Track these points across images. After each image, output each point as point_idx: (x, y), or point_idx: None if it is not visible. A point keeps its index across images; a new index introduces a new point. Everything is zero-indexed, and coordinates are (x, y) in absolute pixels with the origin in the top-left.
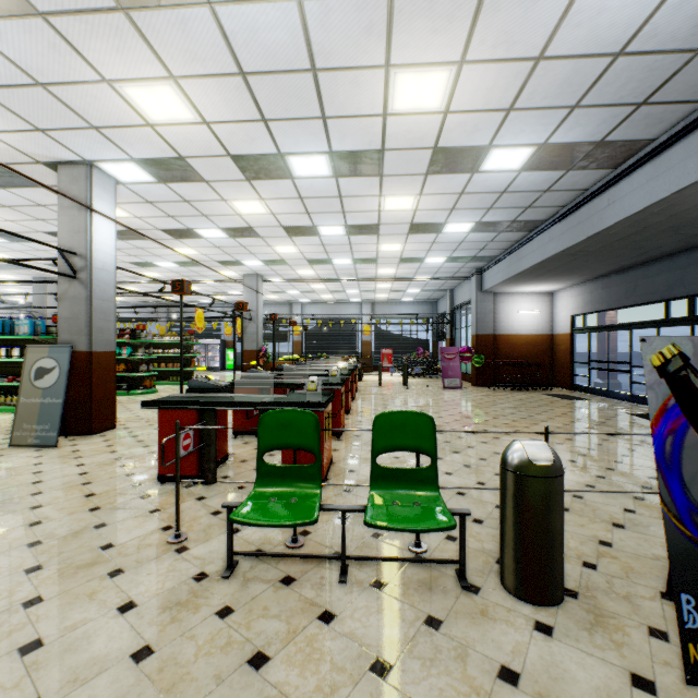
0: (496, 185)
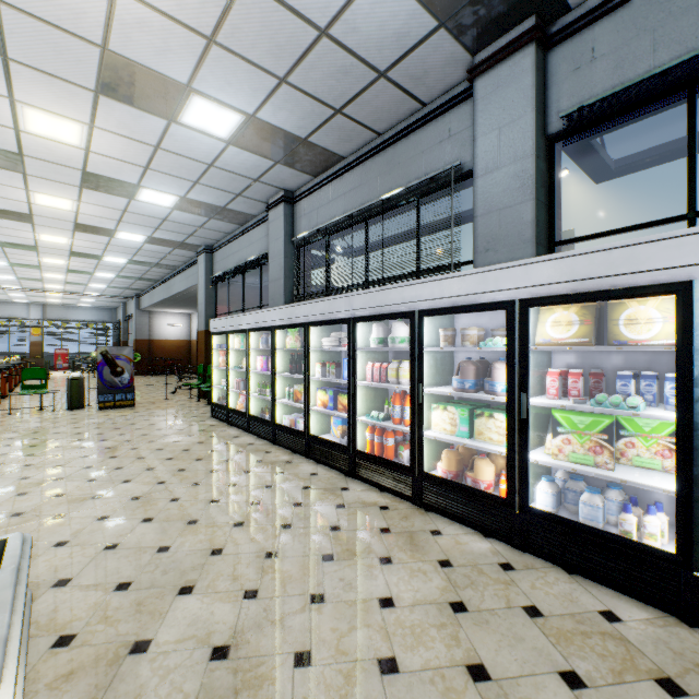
0: (118, 265)
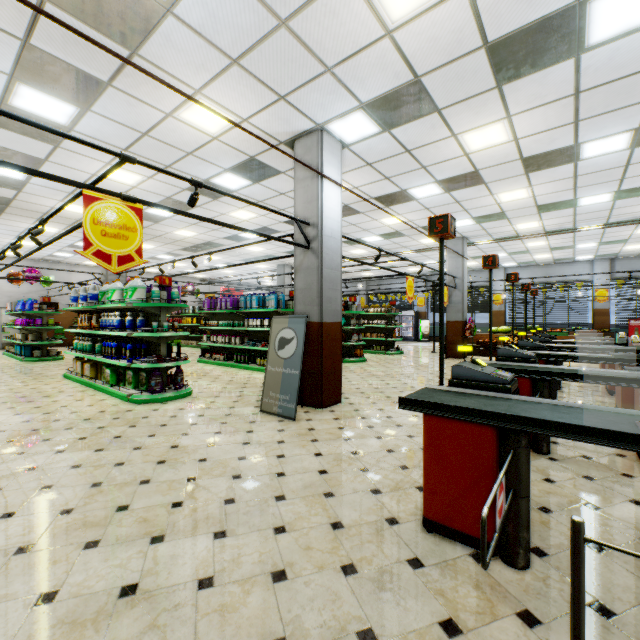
0: None
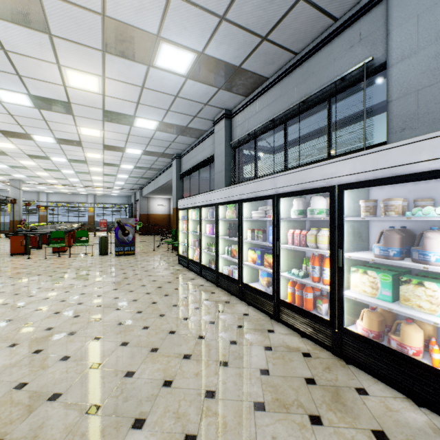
0: (129, 170)
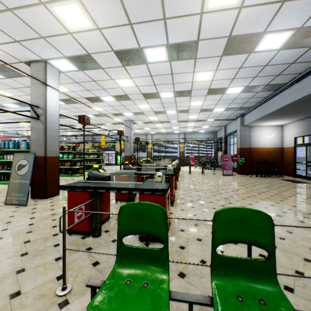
0: (262, 61)
